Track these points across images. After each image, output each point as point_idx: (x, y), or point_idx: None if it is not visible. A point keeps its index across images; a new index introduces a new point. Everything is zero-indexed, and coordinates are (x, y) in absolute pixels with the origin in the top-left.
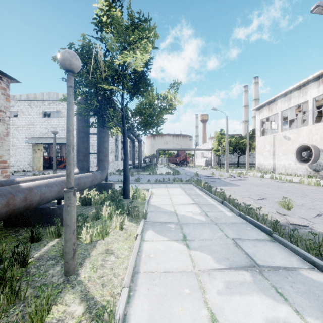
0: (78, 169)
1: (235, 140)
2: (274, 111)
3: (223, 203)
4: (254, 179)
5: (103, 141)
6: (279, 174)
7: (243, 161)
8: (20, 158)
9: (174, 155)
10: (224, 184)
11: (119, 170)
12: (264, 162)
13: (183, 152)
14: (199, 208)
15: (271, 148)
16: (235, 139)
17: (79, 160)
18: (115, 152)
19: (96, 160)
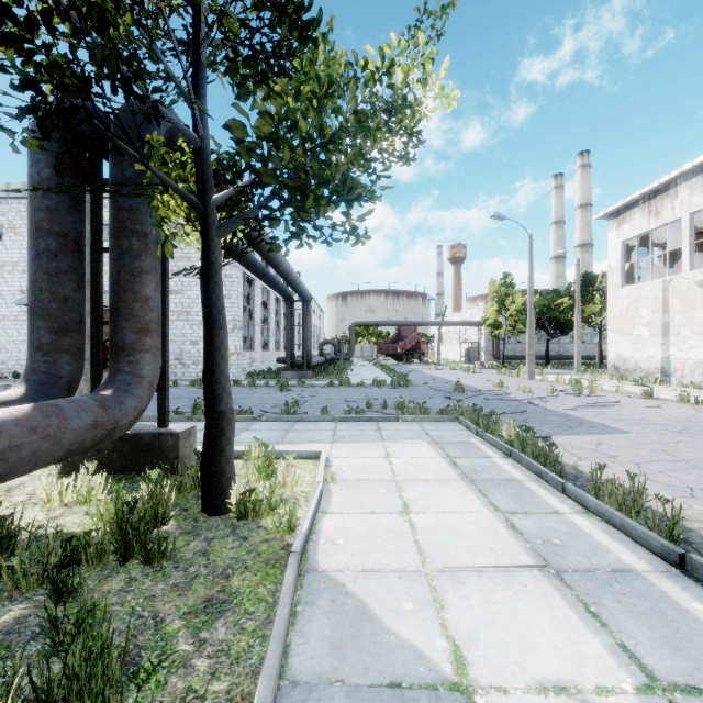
0: (27, 382)
1: (542, 300)
2: (666, 215)
3: (694, 567)
4: (634, 405)
5: (133, 270)
6: (687, 388)
7: (556, 350)
8: (8, 344)
9: (392, 336)
10: (564, 426)
11: (256, 374)
12: (635, 354)
13: (413, 329)
14: (595, 628)
15: (656, 316)
16: (541, 296)
17: (37, 347)
18: (248, 329)
19: (197, 349)
